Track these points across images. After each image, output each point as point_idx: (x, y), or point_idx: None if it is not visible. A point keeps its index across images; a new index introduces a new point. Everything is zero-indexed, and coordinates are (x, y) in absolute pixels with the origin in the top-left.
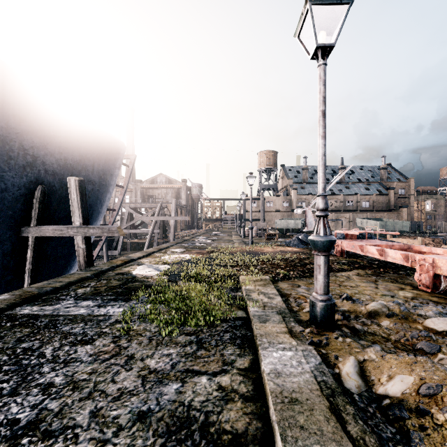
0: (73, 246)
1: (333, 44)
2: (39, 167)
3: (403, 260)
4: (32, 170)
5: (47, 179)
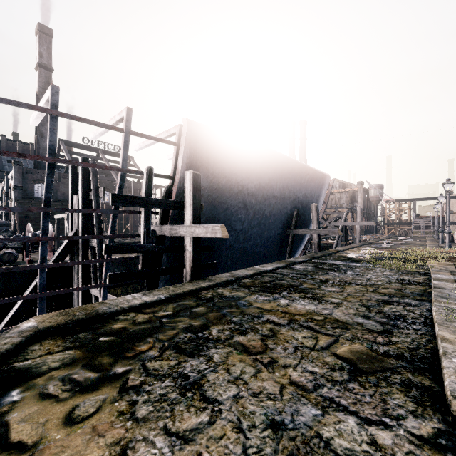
0: (300, 241)
1: None
2: (296, 200)
3: None
4: (294, 202)
5: (298, 205)
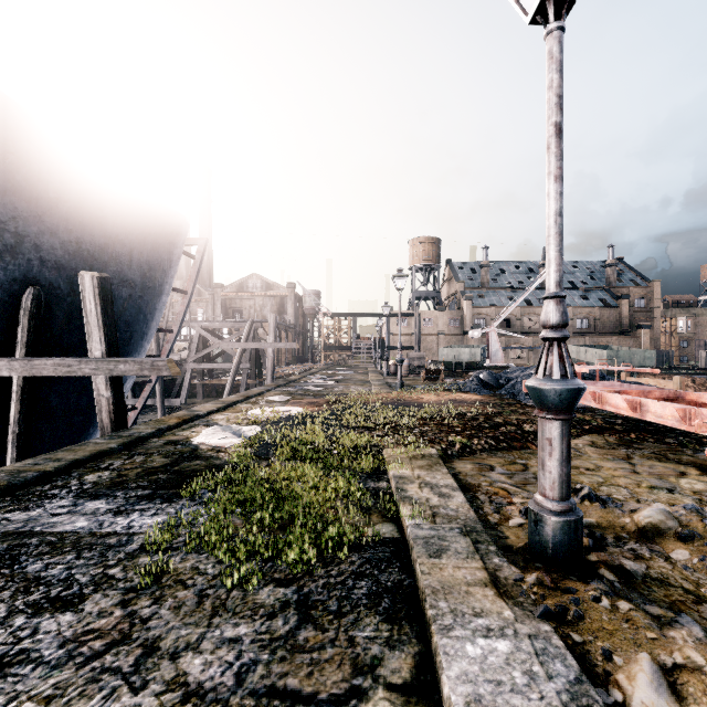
0: None
1: None
2: (29, 254)
3: (679, 421)
4: (15, 260)
5: (44, 275)
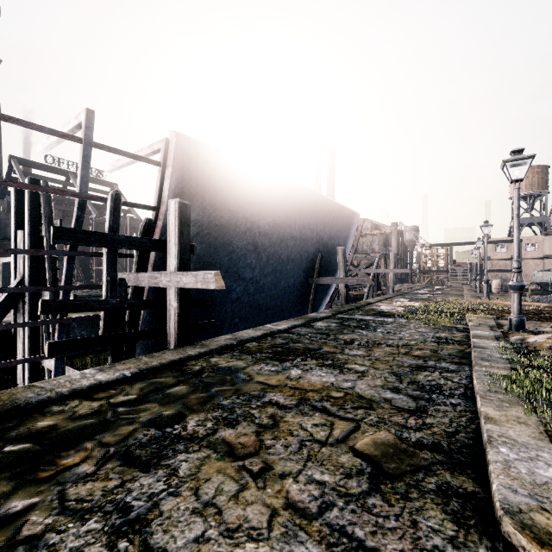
0: (325, 292)
1: (522, 178)
2: (320, 242)
3: None
4: (317, 245)
5: (322, 248)
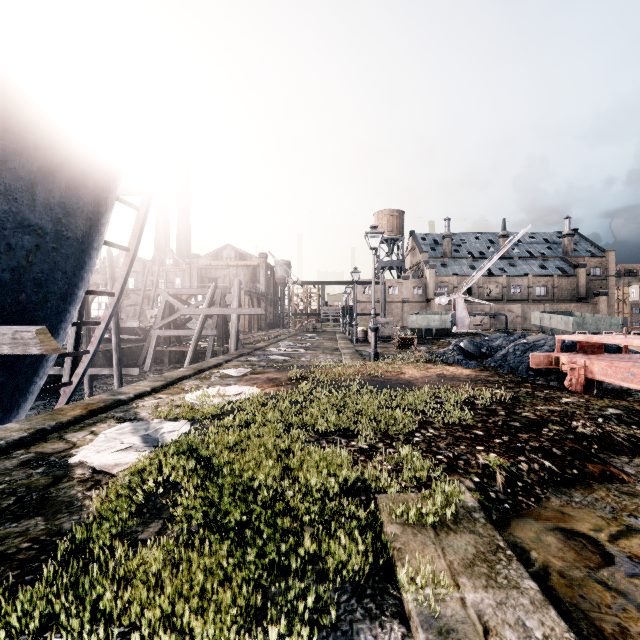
0: (2, 368)
1: None
2: None
3: None
4: None
5: None
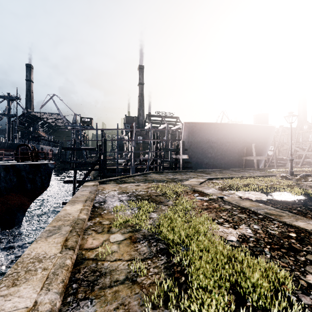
0: None
1: (291, 122)
2: (245, 142)
3: None
4: (244, 143)
5: (247, 144)
